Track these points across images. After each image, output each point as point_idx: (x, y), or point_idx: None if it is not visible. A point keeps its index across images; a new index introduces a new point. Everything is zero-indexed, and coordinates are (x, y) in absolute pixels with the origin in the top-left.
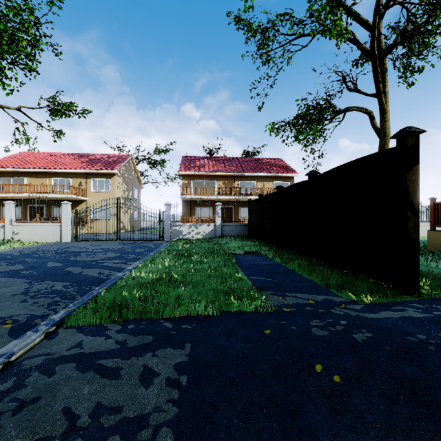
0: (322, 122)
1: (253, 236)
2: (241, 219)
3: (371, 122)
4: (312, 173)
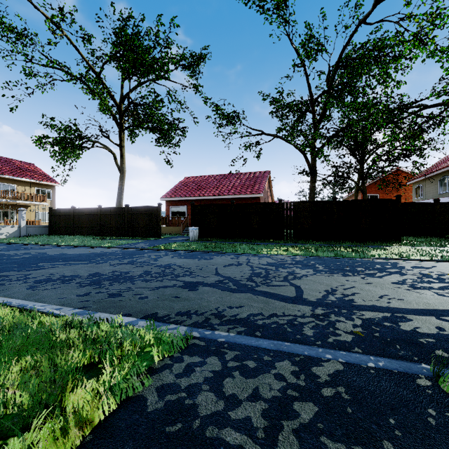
0: (82, 149)
1: (59, 234)
2: (5, 222)
3: (115, 161)
4: (127, 205)
